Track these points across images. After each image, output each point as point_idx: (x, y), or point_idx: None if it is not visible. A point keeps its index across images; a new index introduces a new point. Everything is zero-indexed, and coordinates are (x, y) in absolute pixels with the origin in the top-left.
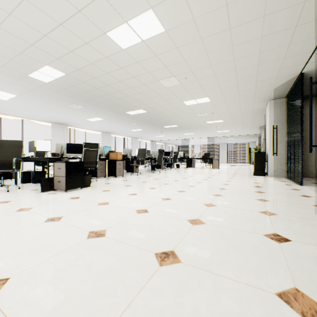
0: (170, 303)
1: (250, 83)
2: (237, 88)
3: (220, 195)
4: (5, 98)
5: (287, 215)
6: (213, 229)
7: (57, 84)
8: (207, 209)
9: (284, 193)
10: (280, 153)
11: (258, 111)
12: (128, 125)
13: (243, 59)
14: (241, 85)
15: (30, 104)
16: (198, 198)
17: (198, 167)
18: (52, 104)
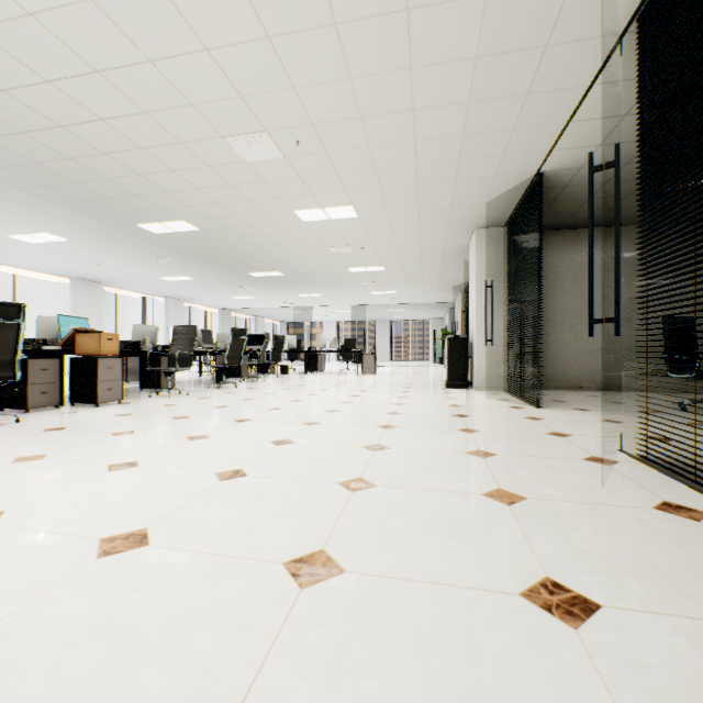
0: None
1: (444, 183)
2: (417, 192)
3: (383, 447)
4: None
5: (548, 499)
6: (369, 598)
7: None
8: (350, 501)
9: (518, 431)
10: (496, 341)
11: (454, 251)
12: (150, 263)
13: (433, 114)
14: (426, 185)
15: None
16: (327, 464)
17: (332, 371)
18: None
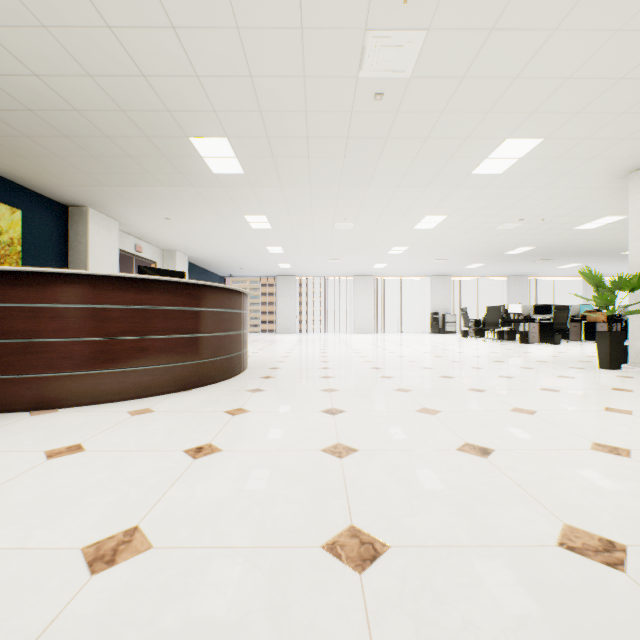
0: (581, 357)
1: None
2: None
3: None
4: (474, 267)
5: None
6: None
7: (525, 253)
8: None
9: None
10: None
11: None
12: None
13: None
14: None
15: (493, 266)
16: None
17: None
18: (515, 263)
